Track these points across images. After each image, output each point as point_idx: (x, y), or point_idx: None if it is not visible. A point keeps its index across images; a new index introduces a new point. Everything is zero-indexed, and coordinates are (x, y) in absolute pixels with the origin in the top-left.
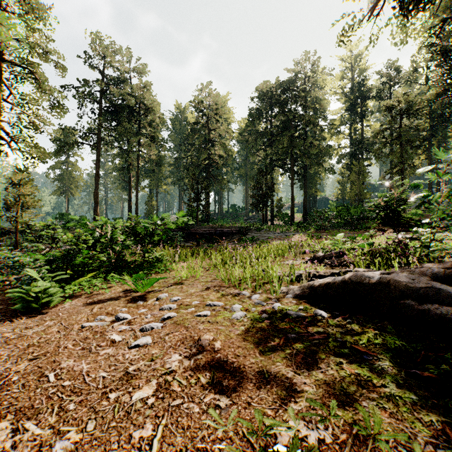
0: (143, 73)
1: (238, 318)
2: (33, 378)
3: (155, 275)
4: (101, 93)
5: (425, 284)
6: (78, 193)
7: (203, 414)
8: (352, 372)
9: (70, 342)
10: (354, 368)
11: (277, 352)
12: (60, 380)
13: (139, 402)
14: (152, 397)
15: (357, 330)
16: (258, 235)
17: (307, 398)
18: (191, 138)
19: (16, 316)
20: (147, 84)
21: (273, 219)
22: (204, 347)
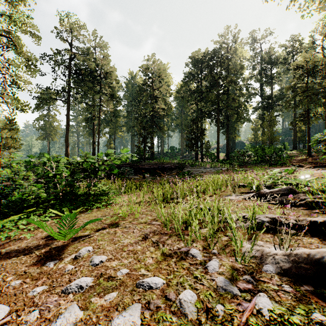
0: (103, 46)
1: None
2: None
3: (95, 211)
4: (71, 61)
5: None
6: (56, 138)
7: None
8: None
9: None
10: None
11: None
12: None
13: None
14: None
15: None
16: (192, 170)
17: None
18: (139, 95)
19: None
20: (106, 54)
21: (203, 158)
22: None
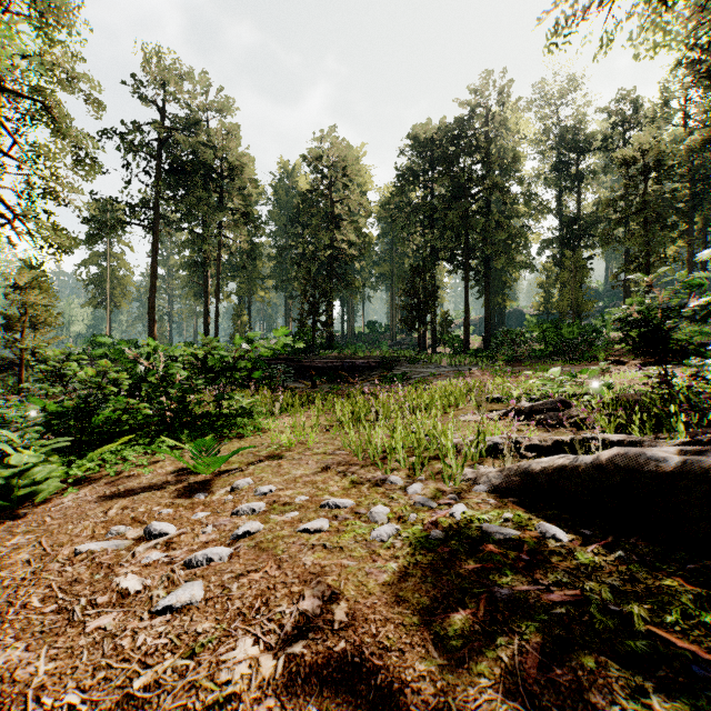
0: (228, 111)
1: (383, 540)
2: None
3: (236, 440)
4: (160, 143)
5: None
6: (125, 304)
7: None
8: None
9: (41, 590)
10: None
11: (476, 639)
12: None
13: None
14: None
15: (644, 579)
16: (411, 370)
17: None
18: (303, 214)
19: None
20: (234, 128)
21: (436, 345)
22: (310, 620)
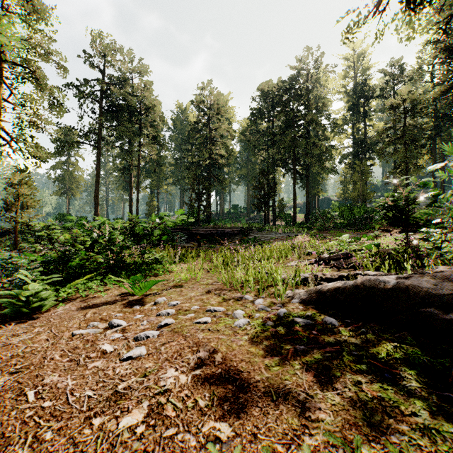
0: (144, 72)
1: (240, 326)
2: (11, 396)
3: (154, 277)
4: (101, 93)
5: (449, 290)
6: (78, 194)
7: (201, 449)
8: (374, 395)
9: (58, 352)
10: (376, 390)
11: (285, 367)
12: (40, 400)
13: (126, 431)
14: (142, 424)
15: (373, 341)
16: (260, 236)
17: (325, 431)
18: (192, 137)
19: (5, 321)
20: (148, 83)
21: (275, 220)
22: (203, 361)
